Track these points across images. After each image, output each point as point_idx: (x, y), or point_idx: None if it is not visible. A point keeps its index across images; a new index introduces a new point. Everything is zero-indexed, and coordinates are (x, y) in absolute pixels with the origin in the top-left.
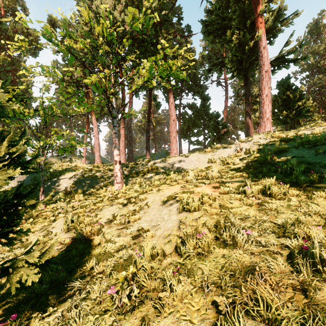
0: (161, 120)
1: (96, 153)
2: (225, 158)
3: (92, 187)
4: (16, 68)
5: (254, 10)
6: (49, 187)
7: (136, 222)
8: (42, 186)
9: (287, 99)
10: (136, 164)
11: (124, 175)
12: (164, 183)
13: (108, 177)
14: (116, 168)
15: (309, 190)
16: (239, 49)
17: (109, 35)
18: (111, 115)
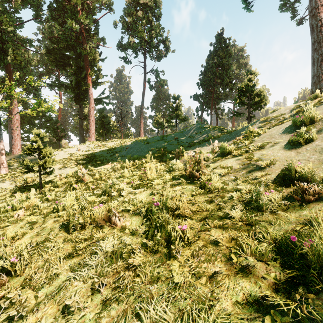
0: None
1: None
2: (72, 154)
3: None
4: None
5: (86, 70)
6: None
7: (51, 175)
8: None
9: (103, 122)
10: None
11: None
12: None
13: None
14: (3, 158)
15: (103, 162)
16: (76, 86)
17: None
18: None
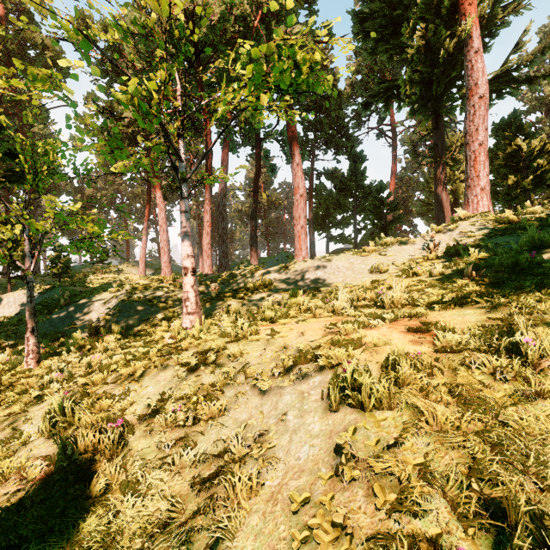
0: (279, 200)
1: (162, 256)
2: (405, 263)
3: (143, 320)
4: (24, 108)
5: None
6: (65, 320)
7: (212, 423)
8: (29, 320)
9: (515, 153)
10: (231, 275)
11: (206, 297)
12: (284, 314)
13: (176, 301)
14: (187, 284)
15: None
16: (425, 58)
17: (182, 37)
18: (178, 176)
